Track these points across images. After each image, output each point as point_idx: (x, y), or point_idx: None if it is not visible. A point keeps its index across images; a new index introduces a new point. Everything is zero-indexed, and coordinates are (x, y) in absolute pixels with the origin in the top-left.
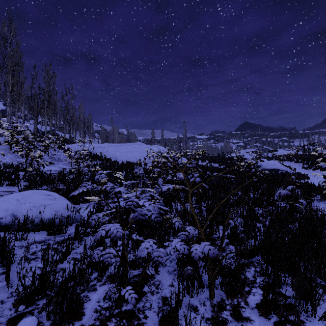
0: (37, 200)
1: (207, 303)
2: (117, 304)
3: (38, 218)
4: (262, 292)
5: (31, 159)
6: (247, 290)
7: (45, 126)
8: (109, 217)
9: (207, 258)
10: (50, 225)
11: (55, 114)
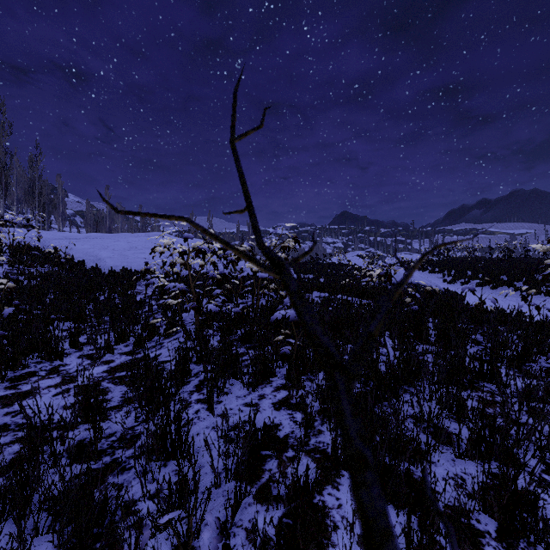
0: None
1: None
2: None
3: None
4: None
5: None
6: None
7: None
8: None
9: None
10: None
11: None
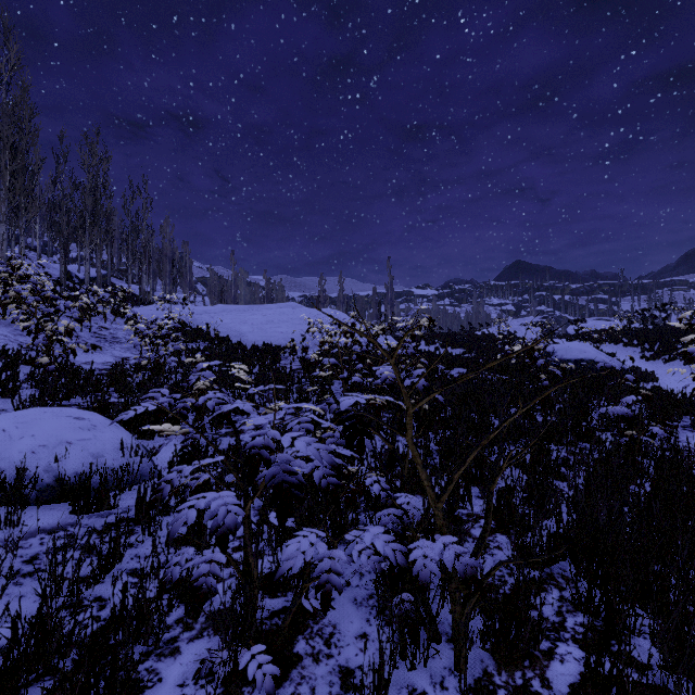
0: (51, 432)
1: (449, 683)
2: (230, 690)
3: (51, 472)
4: (582, 654)
5: (46, 338)
6: (545, 647)
7: (86, 267)
8: (209, 474)
9: (450, 574)
10: (80, 490)
11: (110, 242)
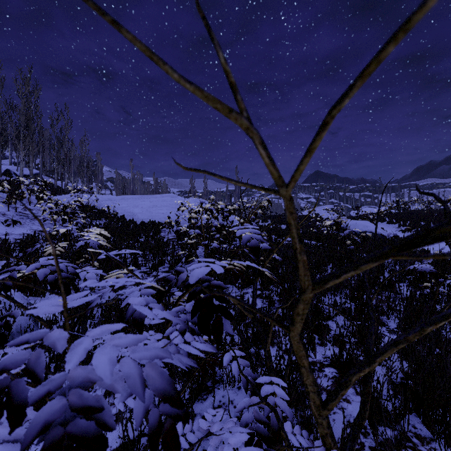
0: None
1: None
2: None
3: None
4: None
5: None
6: None
7: (20, 166)
8: (6, 373)
9: None
10: None
11: (41, 150)
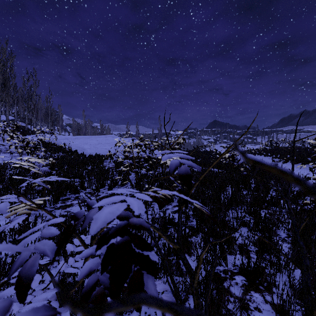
0: None
1: None
2: None
3: None
4: None
5: None
6: None
7: None
8: None
9: None
10: None
11: (16, 102)
